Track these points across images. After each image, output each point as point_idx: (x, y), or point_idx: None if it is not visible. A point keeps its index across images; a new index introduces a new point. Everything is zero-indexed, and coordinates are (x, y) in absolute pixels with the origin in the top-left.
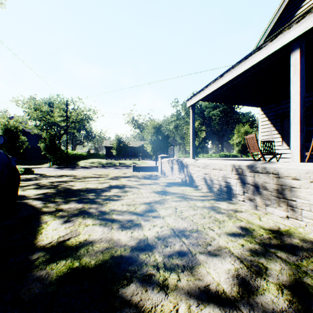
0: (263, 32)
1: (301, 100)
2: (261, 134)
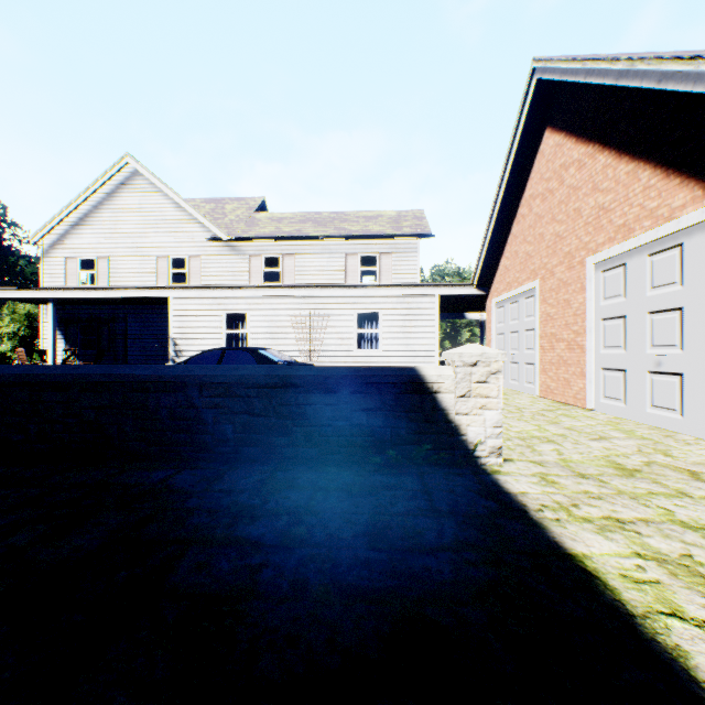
0: (46, 224)
1: (55, 333)
2: (45, 337)
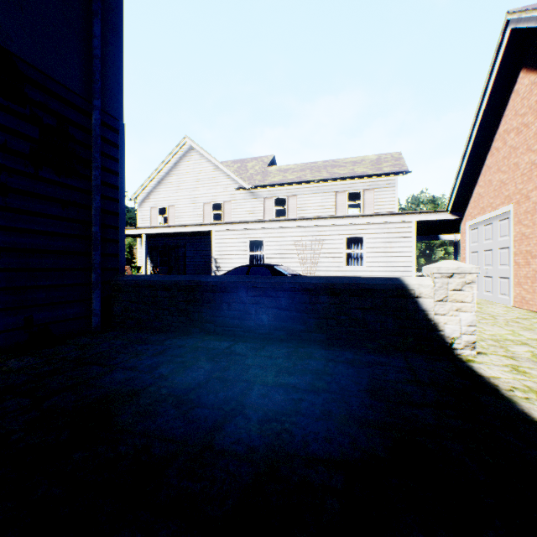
0: (140, 187)
1: (146, 256)
2: (139, 258)
